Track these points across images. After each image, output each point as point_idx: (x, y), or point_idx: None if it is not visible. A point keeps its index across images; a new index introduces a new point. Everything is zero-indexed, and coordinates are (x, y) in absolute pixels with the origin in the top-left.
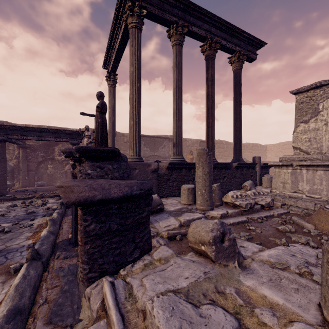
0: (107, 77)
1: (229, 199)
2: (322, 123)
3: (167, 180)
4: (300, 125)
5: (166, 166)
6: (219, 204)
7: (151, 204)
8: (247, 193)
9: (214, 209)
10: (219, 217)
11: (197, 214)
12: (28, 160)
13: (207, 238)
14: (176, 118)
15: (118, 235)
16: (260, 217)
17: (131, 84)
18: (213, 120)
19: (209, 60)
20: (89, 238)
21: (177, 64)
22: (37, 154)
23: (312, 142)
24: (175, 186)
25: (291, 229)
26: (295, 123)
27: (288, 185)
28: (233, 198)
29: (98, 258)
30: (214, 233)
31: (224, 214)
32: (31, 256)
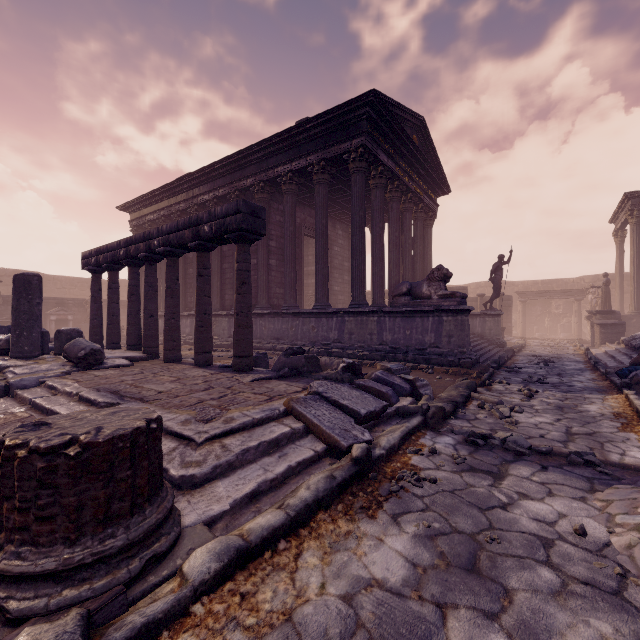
0: (613, 235)
1: None
2: None
3: None
4: None
5: None
6: None
7: (625, 328)
8: None
9: None
10: None
11: None
12: (529, 314)
13: None
14: None
15: (610, 334)
16: None
17: (631, 262)
18: None
19: None
20: (601, 333)
21: None
22: (536, 309)
23: None
24: None
25: None
26: None
27: None
28: None
29: (604, 339)
30: None
31: None
32: (579, 343)
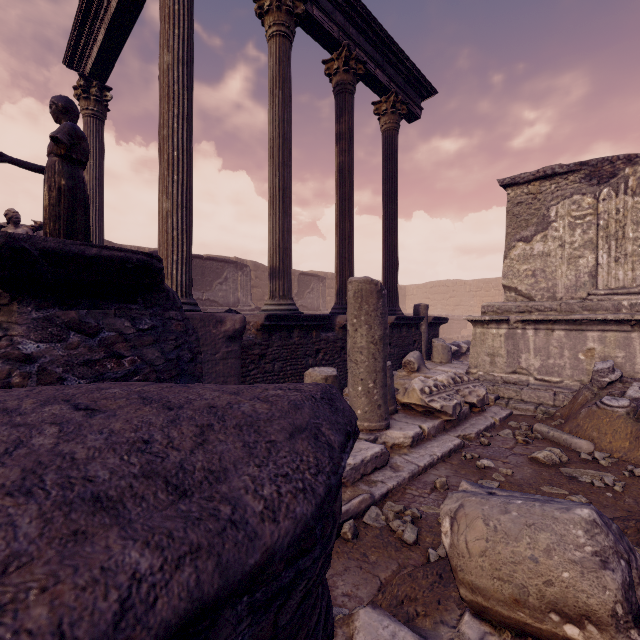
0: (78, 90)
1: (416, 396)
2: (556, 244)
3: (260, 357)
4: (517, 245)
5: (259, 324)
6: (392, 409)
7: None
8: (438, 379)
9: (392, 426)
10: (408, 443)
11: (364, 443)
12: None
13: (601, 598)
14: (279, 209)
15: None
16: (479, 431)
17: (167, 98)
18: (351, 224)
19: (344, 95)
20: None
21: (281, 81)
22: None
23: (538, 277)
24: (277, 372)
25: (561, 457)
26: (507, 241)
27: (501, 359)
28: (425, 394)
29: None
30: (617, 574)
31: (417, 436)
32: None
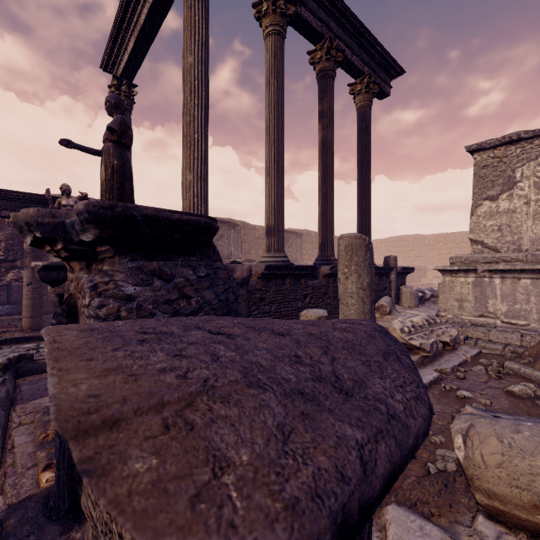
0: (112, 88)
1: (396, 335)
2: (521, 201)
3: (260, 300)
4: (484, 203)
5: (259, 273)
6: None
7: None
8: (414, 321)
9: None
10: None
11: None
12: None
13: None
14: (274, 178)
15: None
16: (454, 366)
17: (189, 91)
18: (332, 188)
19: (326, 80)
20: None
21: (276, 71)
22: None
23: (504, 232)
24: (273, 313)
25: (535, 391)
26: (473, 200)
27: (469, 304)
28: (404, 333)
29: None
30: None
31: None
32: None
